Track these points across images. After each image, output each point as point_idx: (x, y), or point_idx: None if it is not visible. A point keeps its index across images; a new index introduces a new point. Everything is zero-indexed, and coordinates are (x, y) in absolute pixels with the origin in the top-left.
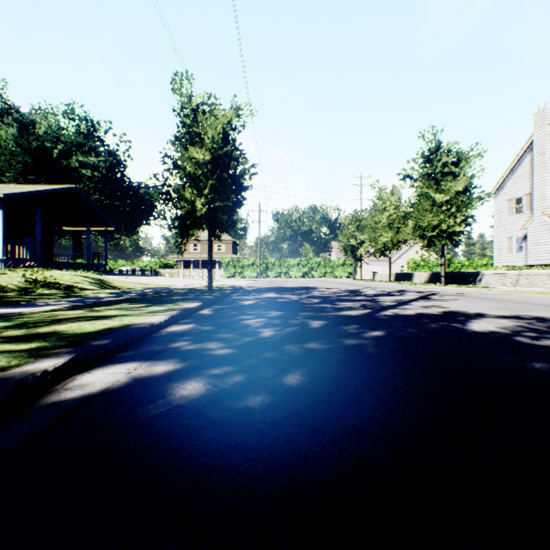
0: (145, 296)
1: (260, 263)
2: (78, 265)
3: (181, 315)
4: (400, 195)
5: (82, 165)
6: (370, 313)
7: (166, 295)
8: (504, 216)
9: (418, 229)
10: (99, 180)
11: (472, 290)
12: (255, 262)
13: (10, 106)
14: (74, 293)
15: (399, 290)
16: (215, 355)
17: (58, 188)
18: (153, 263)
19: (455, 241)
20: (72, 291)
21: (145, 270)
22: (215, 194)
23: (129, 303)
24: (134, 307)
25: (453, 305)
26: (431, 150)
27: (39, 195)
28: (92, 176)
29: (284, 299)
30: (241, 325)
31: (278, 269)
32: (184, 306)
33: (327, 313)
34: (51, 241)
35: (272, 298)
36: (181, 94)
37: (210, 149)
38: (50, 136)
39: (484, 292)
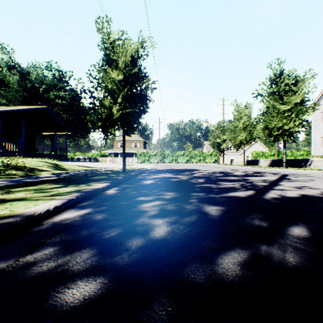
0: (74, 176)
1: (160, 154)
2: (48, 155)
3: (83, 197)
4: (251, 109)
5: (56, 97)
6: (257, 195)
7: (90, 175)
8: (319, 122)
9: (266, 129)
10: (65, 105)
11: (309, 171)
12: (157, 153)
13: (15, 64)
14: (32, 173)
15: (256, 171)
16: (60, 306)
17: (35, 108)
18: (96, 154)
19: (294, 137)
20: (32, 172)
21: (90, 158)
22: (126, 103)
23: (51, 183)
24: (49, 187)
25: (320, 186)
26: (277, 75)
27: (24, 112)
28: (62, 103)
29: (176, 179)
30: (136, 211)
31: (170, 158)
32: (92, 187)
33: (217, 194)
34: (34, 141)
35: (167, 178)
36: (103, 33)
37: (122, 69)
38: (38, 80)
39: (322, 173)
